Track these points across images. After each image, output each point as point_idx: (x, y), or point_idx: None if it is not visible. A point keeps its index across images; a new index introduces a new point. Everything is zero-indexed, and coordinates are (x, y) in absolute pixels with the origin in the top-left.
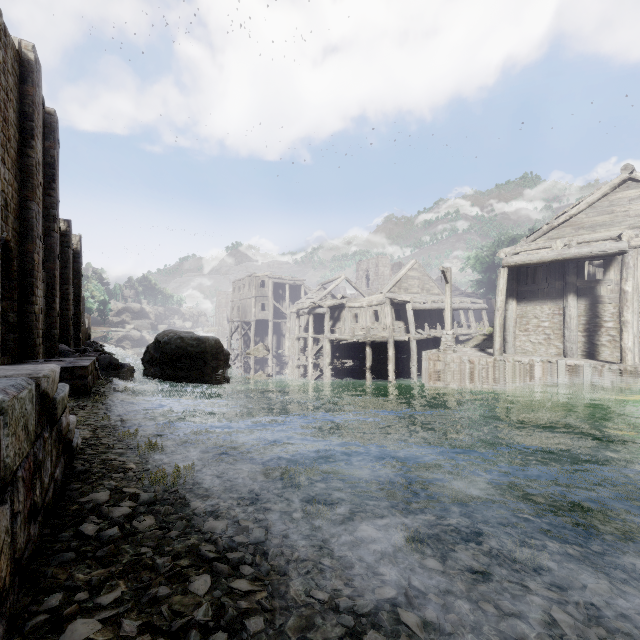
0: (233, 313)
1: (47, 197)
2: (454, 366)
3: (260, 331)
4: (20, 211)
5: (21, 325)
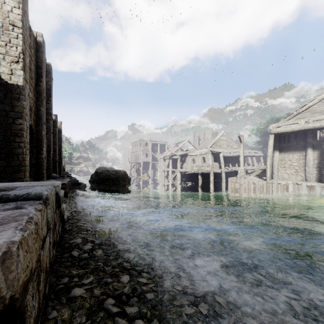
0: (132, 158)
1: (47, 104)
2: (245, 185)
3: (145, 167)
4: (36, 111)
5: (37, 164)
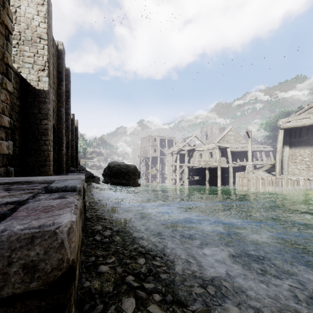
0: (141, 153)
1: (66, 105)
2: (253, 180)
3: (153, 162)
4: (57, 112)
5: (58, 159)
